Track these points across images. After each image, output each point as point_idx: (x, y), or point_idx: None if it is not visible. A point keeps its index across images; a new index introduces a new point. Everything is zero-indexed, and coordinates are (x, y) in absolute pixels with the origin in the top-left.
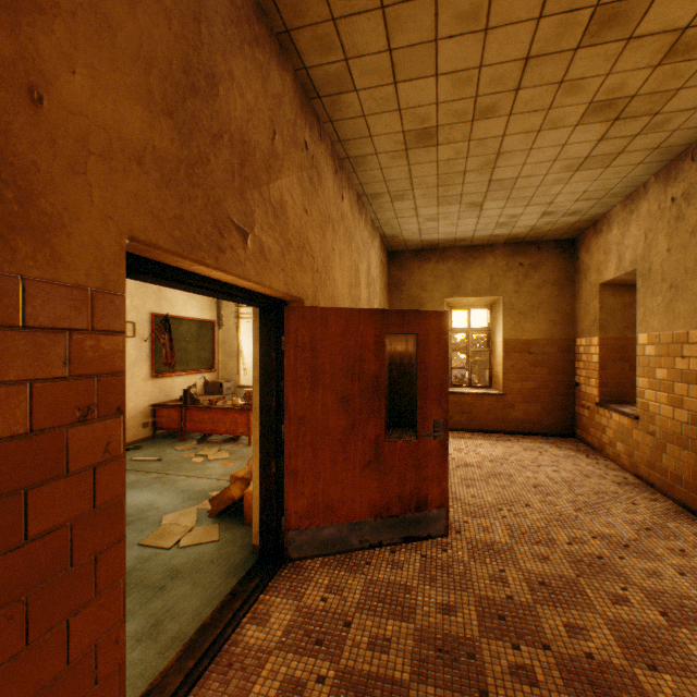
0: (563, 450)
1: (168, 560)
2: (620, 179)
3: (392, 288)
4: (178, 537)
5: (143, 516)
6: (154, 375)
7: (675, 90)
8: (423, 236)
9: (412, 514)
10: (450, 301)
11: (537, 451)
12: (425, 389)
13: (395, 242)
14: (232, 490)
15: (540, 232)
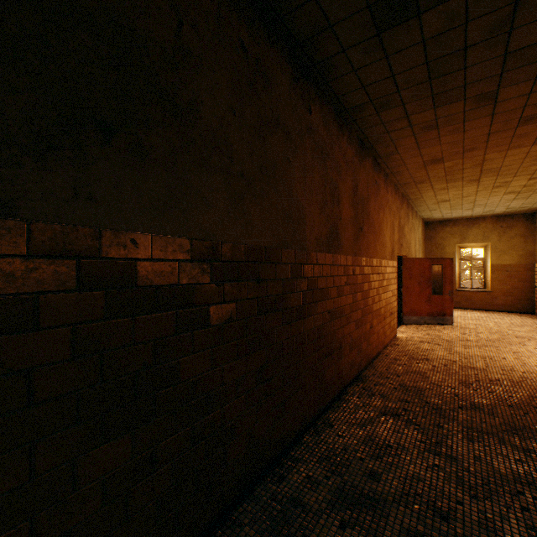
0: (521, 317)
1: None
2: (536, 200)
3: (426, 239)
4: None
5: None
6: None
7: (535, 189)
8: (443, 217)
9: (440, 317)
10: (459, 245)
11: (505, 316)
12: (444, 281)
13: (429, 219)
14: None
15: (510, 212)
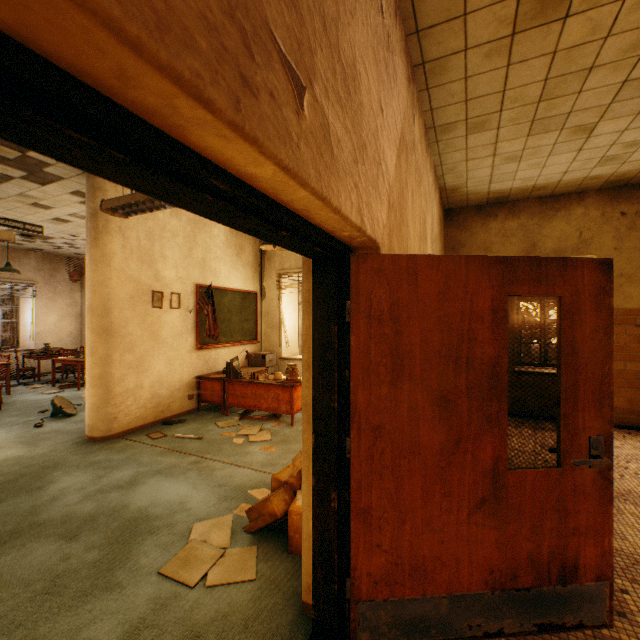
0: None
1: (188, 611)
2: None
3: (448, 251)
4: (205, 567)
5: (171, 521)
6: (198, 346)
7: None
8: (492, 186)
9: (551, 587)
10: None
11: None
12: (573, 385)
13: (455, 196)
14: (273, 504)
15: None
